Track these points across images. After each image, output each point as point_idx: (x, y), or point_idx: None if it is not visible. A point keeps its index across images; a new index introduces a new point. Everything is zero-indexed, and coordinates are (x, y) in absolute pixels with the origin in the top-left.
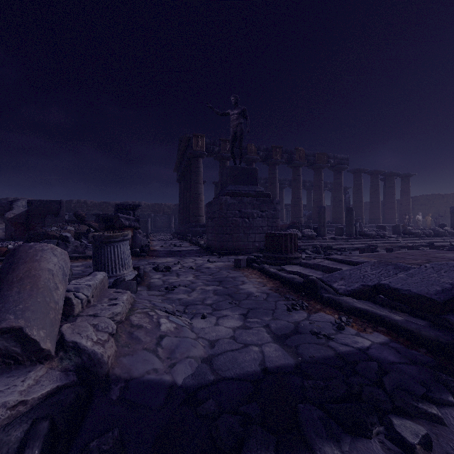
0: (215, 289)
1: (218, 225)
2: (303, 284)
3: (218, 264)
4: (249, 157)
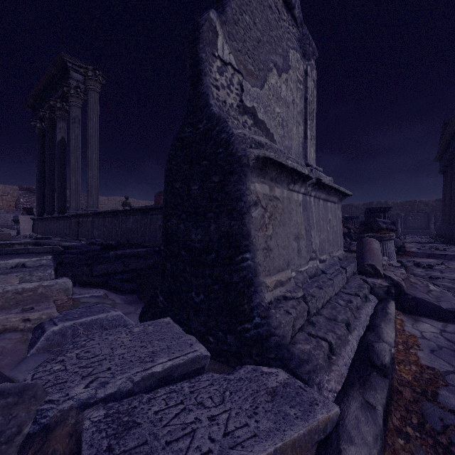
0: None
1: None
2: None
3: None
4: None
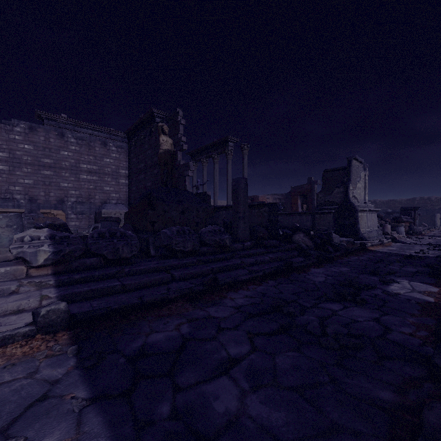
0: (434, 241)
1: None
2: None
3: None
4: None
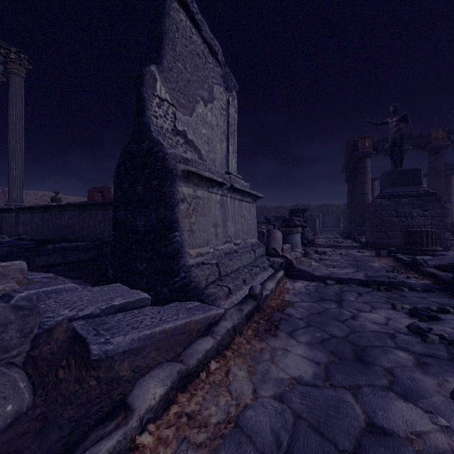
0: (349, 262)
1: (373, 224)
2: (410, 262)
3: (365, 254)
4: (433, 145)
